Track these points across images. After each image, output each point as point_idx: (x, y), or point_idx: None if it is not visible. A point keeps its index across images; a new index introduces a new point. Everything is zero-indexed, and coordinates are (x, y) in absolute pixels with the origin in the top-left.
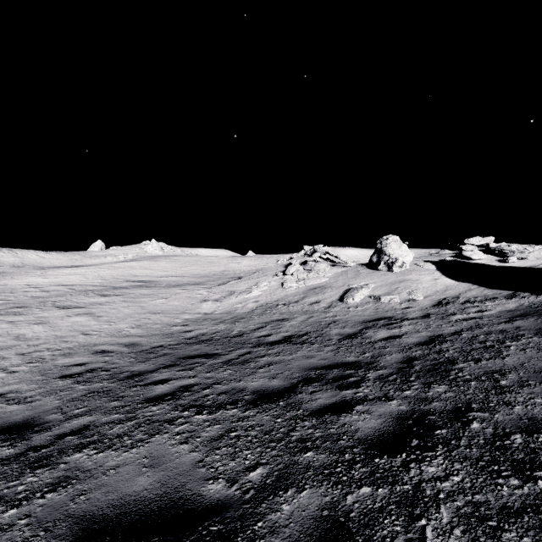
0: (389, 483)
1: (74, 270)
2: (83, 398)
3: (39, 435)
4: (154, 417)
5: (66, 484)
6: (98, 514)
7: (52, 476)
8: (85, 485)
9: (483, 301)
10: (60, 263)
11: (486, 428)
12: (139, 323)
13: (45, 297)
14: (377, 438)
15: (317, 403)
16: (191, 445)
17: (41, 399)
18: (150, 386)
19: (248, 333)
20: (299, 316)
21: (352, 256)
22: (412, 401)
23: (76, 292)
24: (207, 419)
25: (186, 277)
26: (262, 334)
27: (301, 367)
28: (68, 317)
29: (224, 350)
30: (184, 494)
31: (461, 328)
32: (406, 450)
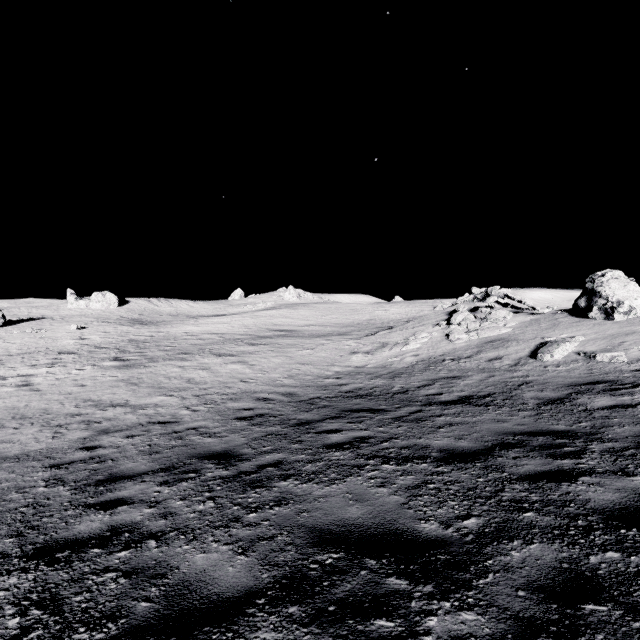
0: None
1: (220, 319)
2: (264, 438)
3: (243, 463)
4: (341, 462)
5: (286, 503)
6: (326, 528)
7: (271, 495)
8: (303, 506)
9: None
10: (207, 312)
11: None
12: (290, 374)
13: (202, 345)
14: (618, 511)
15: (524, 469)
16: (389, 489)
17: (228, 435)
18: (323, 434)
19: (412, 390)
20: (475, 374)
21: (542, 299)
22: None
23: (227, 341)
24: (396, 469)
25: (328, 326)
26: (430, 392)
27: (493, 431)
28: (225, 364)
29: (390, 406)
30: (399, 526)
31: None
32: None
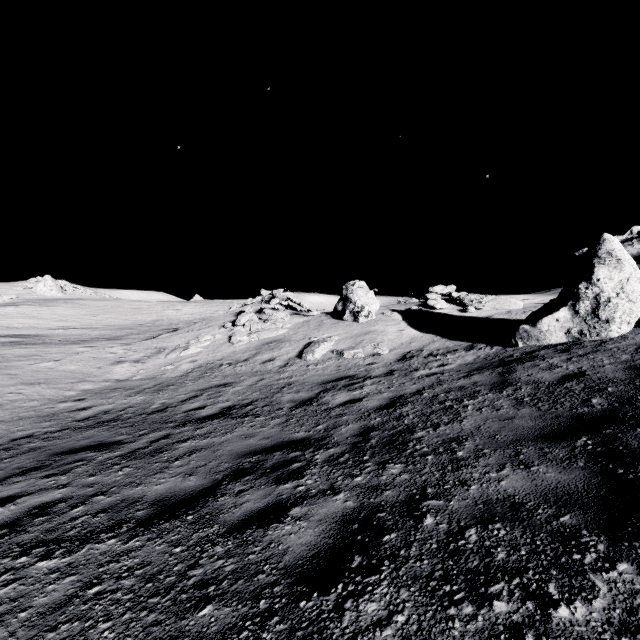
0: None
1: None
2: None
3: None
4: None
5: None
6: None
7: None
8: None
9: (445, 353)
10: None
11: (440, 523)
12: None
13: None
14: (310, 561)
15: (241, 510)
16: (4, 630)
17: None
18: None
19: (174, 406)
20: (247, 378)
21: (318, 303)
22: (362, 492)
23: None
24: (56, 567)
25: (97, 329)
26: (193, 406)
27: (234, 453)
28: None
29: (132, 434)
30: None
31: (423, 386)
32: (345, 576)
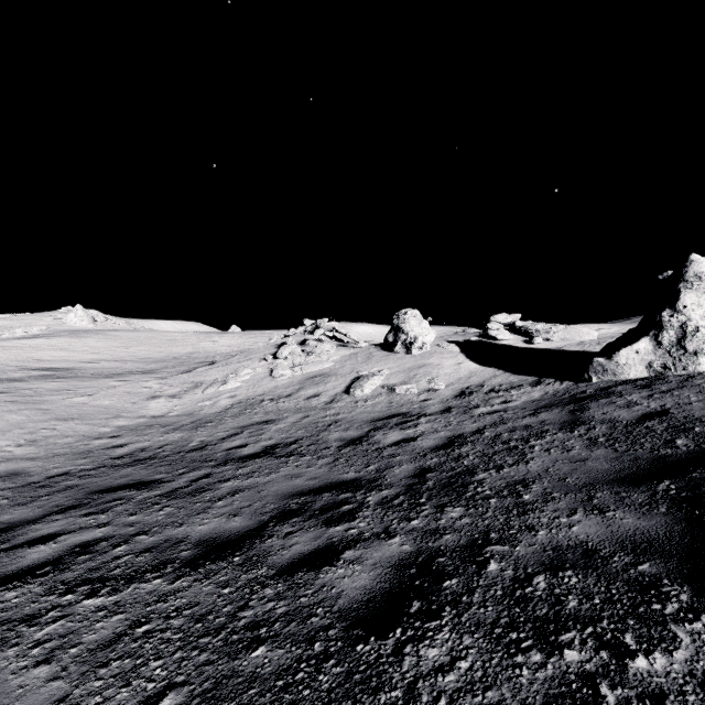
0: (372, 691)
1: None
2: None
3: None
4: (3, 615)
5: None
6: None
7: None
8: None
9: (508, 389)
10: None
11: (505, 569)
12: (33, 438)
13: None
14: (365, 605)
15: (290, 553)
16: (56, 664)
17: None
18: (19, 550)
19: (214, 444)
20: (290, 415)
21: (366, 334)
22: (419, 536)
23: None
24: (103, 605)
25: (130, 362)
26: (234, 444)
27: (280, 494)
28: None
29: (171, 473)
30: None
31: (484, 424)
32: (403, 621)
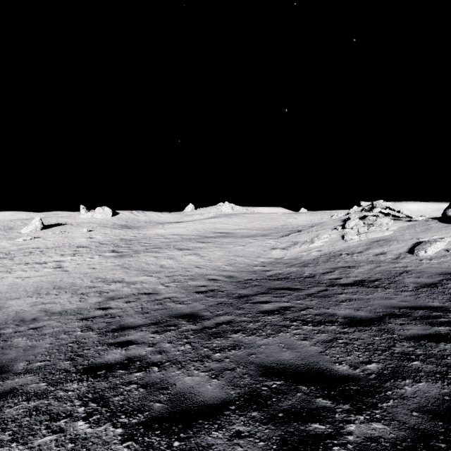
0: None
1: (179, 225)
2: (217, 306)
3: (205, 321)
4: (273, 323)
5: (239, 348)
6: (269, 365)
7: (228, 342)
8: (251, 350)
9: None
10: (169, 220)
11: None
12: (229, 263)
13: (168, 242)
14: None
15: (409, 332)
16: (310, 342)
17: (192, 303)
18: (258, 304)
19: (319, 275)
20: (365, 264)
21: (416, 210)
22: None
23: (184, 239)
24: (313, 329)
25: (254, 230)
26: (332, 277)
27: (383, 305)
28: (184, 255)
29: (303, 286)
30: (320, 366)
31: None
32: None
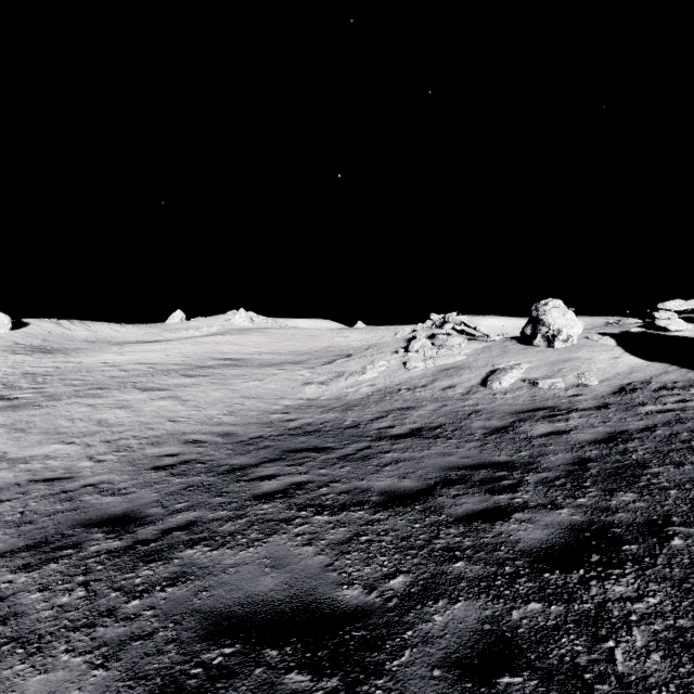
0: (565, 601)
1: (152, 346)
2: (182, 492)
3: (144, 529)
4: (267, 516)
5: (185, 580)
6: (226, 611)
7: (168, 570)
8: (205, 582)
9: (686, 387)
10: (136, 338)
11: (692, 545)
12: (232, 410)
13: (124, 377)
14: (544, 550)
15: (462, 508)
16: (316, 547)
17: (136, 491)
18: (256, 482)
19: (365, 424)
20: (428, 404)
21: (496, 327)
22: (589, 511)
23: (158, 372)
24: (329, 521)
25: (283, 354)
26: (382, 425)
27: (438, 467)
28: (151, 400)
29: (338, 443)
30: (316, 597)
31: (654, 422)
32: (584, 565)
